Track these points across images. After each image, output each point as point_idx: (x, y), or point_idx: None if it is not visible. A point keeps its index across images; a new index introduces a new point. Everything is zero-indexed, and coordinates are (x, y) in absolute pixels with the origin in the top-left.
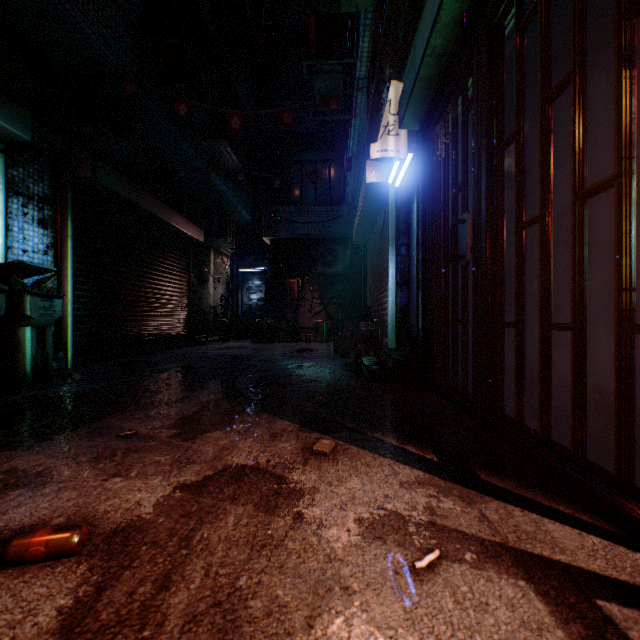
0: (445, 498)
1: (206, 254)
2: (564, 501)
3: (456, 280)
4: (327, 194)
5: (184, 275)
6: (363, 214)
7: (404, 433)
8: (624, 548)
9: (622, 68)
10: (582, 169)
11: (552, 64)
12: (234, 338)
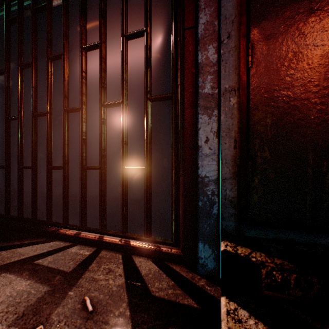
0: None
1: None
2: (28, 239)
3: None
4: None
5: None
6: None
7: None
8: (48, 243)
9: (49, 75)
10: (36, 104)
11: (27, 46)
12: None
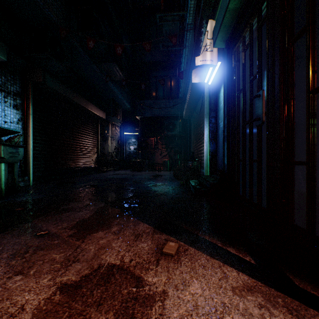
0: (274, 309)
1: (107, 125)
2: None
3: (252, 134)
4: (169, 93)
5: (95, 136)
6: (189, 102)
7: (224, 236)
8: None
9: None
10: None
11: None
12: (121, 169)
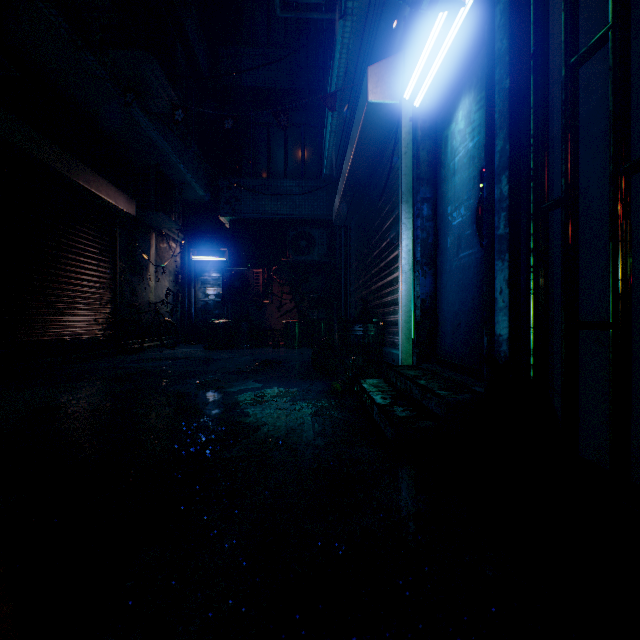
0: None
1: (144, 235)
2: None
3: None
4: (300, 166)
5: (105, 259)
6: (352, 172)
7: None
8: None
9: None
10: None
11: None
12: (185, 342)
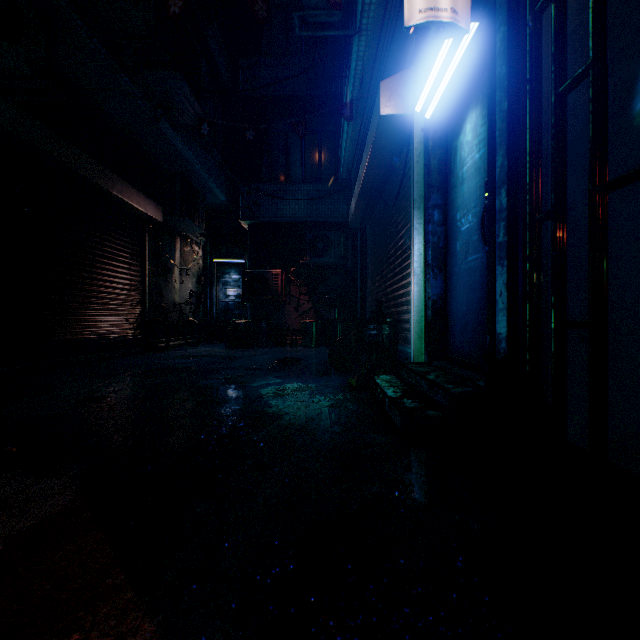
0: None
1: (169, 239)
2: None
3: None
4: (317, 170)
5: (135, 263)
6: (367, 178)
7: None
8: None
9: None
10: None
11: None
12: (207, 341)
